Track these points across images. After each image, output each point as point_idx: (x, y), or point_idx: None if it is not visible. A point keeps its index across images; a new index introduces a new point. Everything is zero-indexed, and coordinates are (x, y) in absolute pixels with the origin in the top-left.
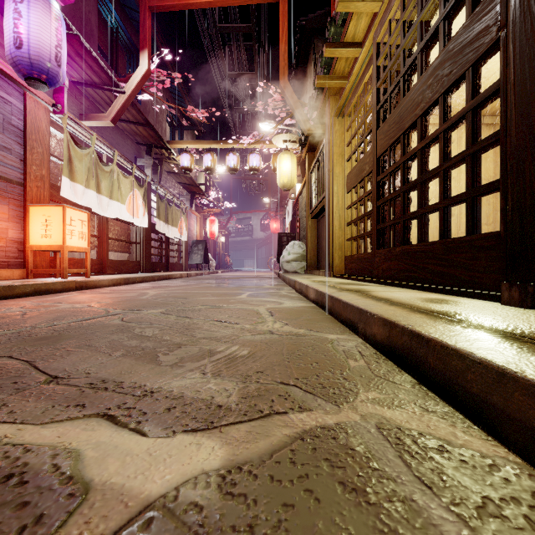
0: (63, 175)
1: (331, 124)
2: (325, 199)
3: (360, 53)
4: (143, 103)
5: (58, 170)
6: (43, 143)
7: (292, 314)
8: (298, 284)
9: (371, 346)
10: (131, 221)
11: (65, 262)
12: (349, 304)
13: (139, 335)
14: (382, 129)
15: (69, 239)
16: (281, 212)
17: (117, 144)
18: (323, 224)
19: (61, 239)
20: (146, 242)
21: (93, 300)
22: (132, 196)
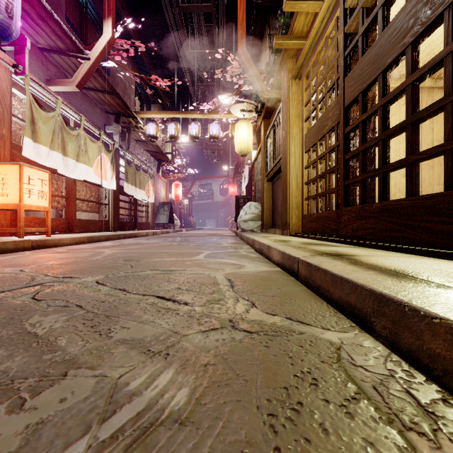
0: (25, 136)
1: (288, 86)
2: (282, 160)
3: (323, 2)
4: (112, 75)
5: (23, 131)
6: (3, 103)
7: (257, 285)
8: (257, 243)
9: (419, 371)
10: (99, 183)
11: (22, 220)
12: (348, 281)
13: (23, 333)
14: (352, 75)
15: (27, 198)
16: (238, 178)
17: (86, 111)
18: (279, 185)
19: (18, 198)
20: (115, 202)
21: (35, 262)
22: (100, 160)
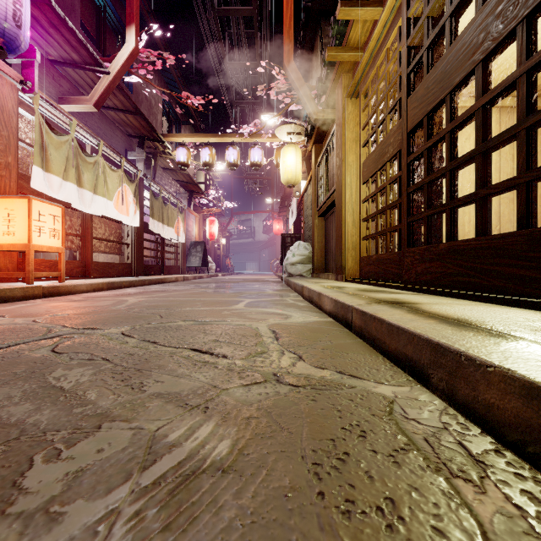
0: (34, 164)
1: (343, 105)
2: (336, 192)
3: (383, 9)
4: (135, 91)
5: (31, 159)
6: (8, 125)
7: (305, 337)
8: (306, 290)
9: (474, 424)
10: (120, 219)
11: (31, 263)
12: (405, 330)
13: (48, 387)
14: (415, 95)
15: (37, 237)
16: (284, 213)
17: (104, 134)
18: (332, 222)
19: (26, 237)
20: (138, 242)
21: (49, 312)
22: (121, 192)
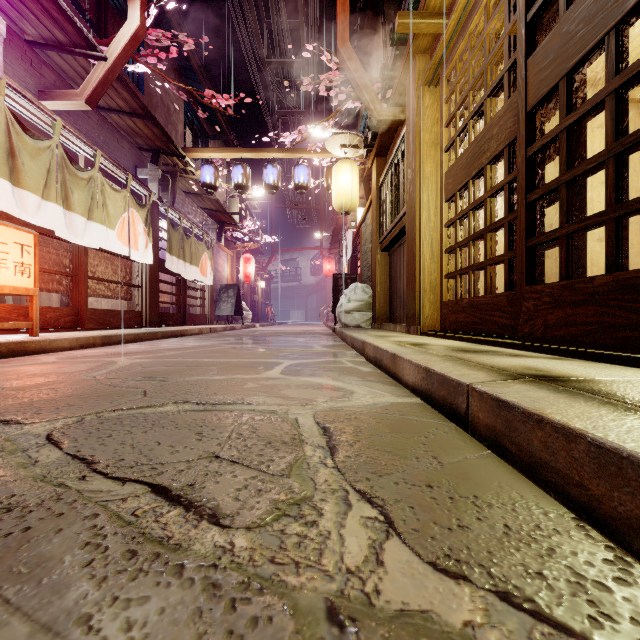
0: None
1: (418, 97)
2: (407, 216)
3: None
4: (147, 93)
5: None
6: None
7: (384, 445)
8: (371, 349)
9: None
10: (125, 253)
11: None
12: None
13: None
14: (543, 50)
15: None
16: (336, 250)
17: (105, 144)
18: (400, 257)
19: None
20: (151, 284)
21: None
22: (127, 219)
